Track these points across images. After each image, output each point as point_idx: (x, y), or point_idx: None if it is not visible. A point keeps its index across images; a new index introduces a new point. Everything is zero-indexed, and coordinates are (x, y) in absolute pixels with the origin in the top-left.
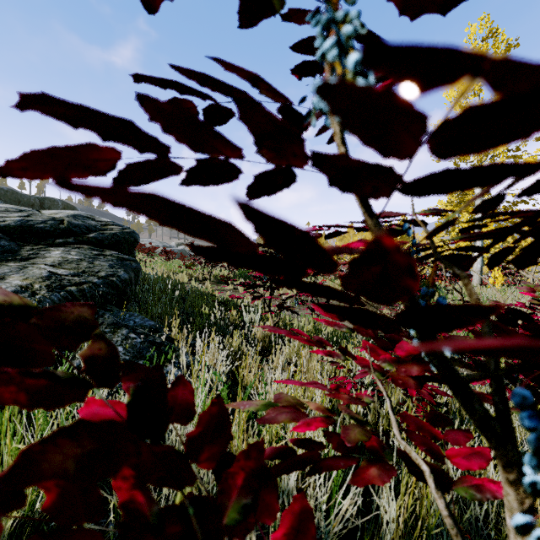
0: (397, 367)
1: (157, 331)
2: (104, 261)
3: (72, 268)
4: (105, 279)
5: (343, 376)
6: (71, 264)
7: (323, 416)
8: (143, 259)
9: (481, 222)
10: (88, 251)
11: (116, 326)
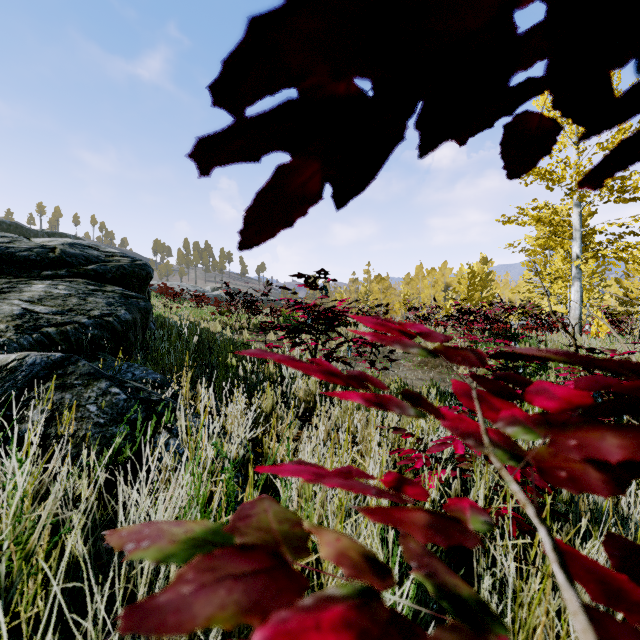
0: (552, 437)
1: (163, 386)
2: (101, 298)
3: (56, 305)
4: (98, 319)
5: (411, 449)
6: (55, 300)
7: (349, 594)
8: (170, 305)
9: (580, 258)
10: (82, 285)
11: (92, 376)
